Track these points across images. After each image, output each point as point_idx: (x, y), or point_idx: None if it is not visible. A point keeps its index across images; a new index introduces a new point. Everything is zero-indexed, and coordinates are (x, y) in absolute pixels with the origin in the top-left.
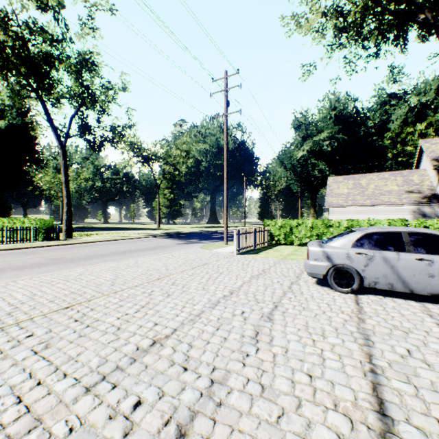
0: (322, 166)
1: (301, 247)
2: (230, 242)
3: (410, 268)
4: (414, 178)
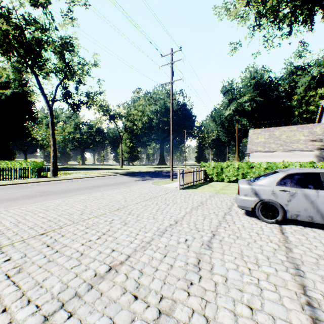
0: (244, 121)
1: (230, 183)
2: (175, 179)
3: None
4: (317, 129)
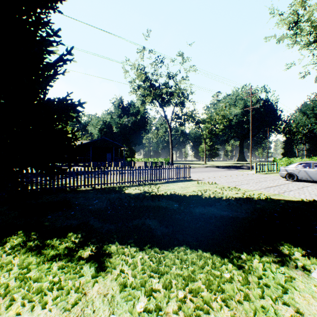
0: None
1: None
2: (253, 170)
3: (312, 173)
4: None
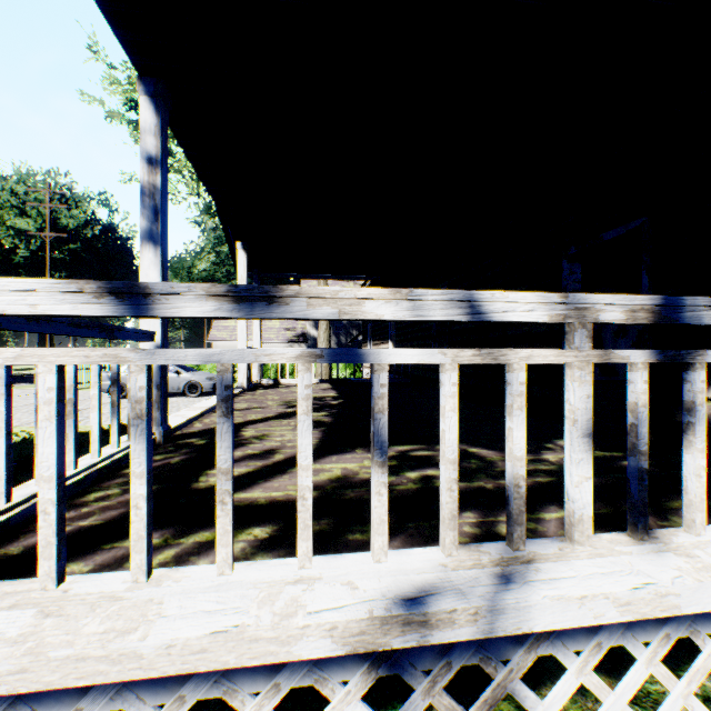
0: None
1: None
2: None
3: None
4: None
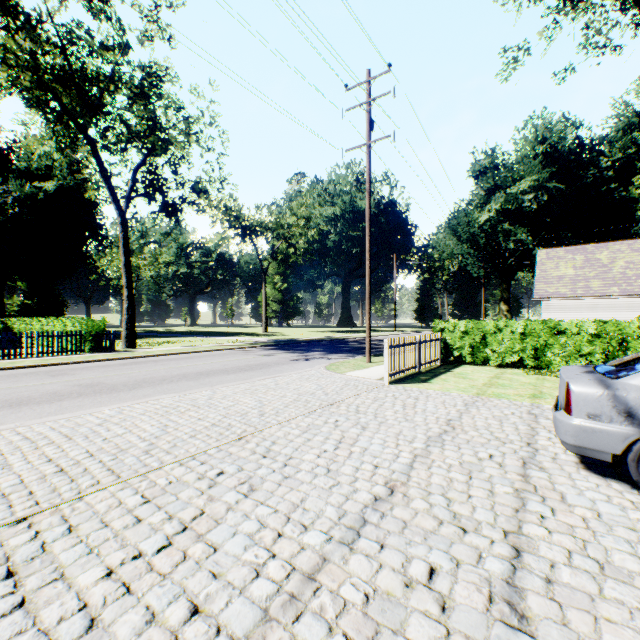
0: (521, 234)
1: (503, 369)
2: (376, 358)
3: None
4: None
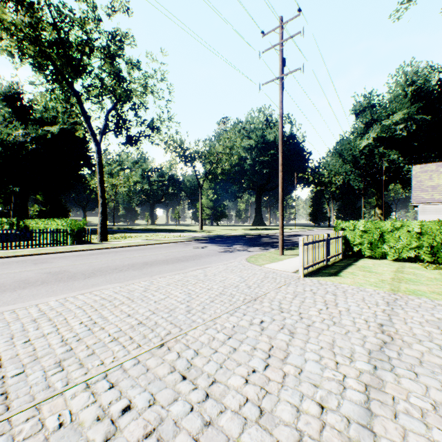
0: (393, 156)
1: (401, 263)
2: (286, 251)
3: None
4: None
